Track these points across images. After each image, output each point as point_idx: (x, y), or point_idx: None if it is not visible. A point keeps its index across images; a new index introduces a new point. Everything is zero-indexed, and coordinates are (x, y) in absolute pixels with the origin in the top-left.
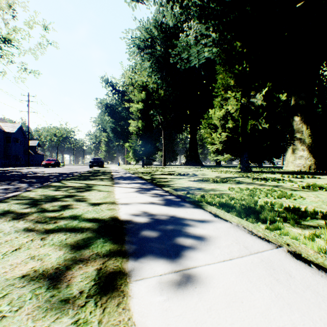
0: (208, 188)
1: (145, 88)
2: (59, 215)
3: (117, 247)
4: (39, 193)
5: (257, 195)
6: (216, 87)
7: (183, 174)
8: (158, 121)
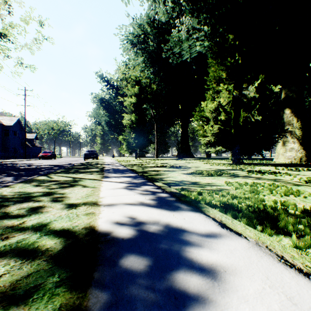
0: (203, 183)
1: (139, 82)
2: (18, 225)
3: (75, 300)
4: (16, 189)
5: (261, 192)
6: (208, 80)
7: (175, 167)
8: (151, 114)
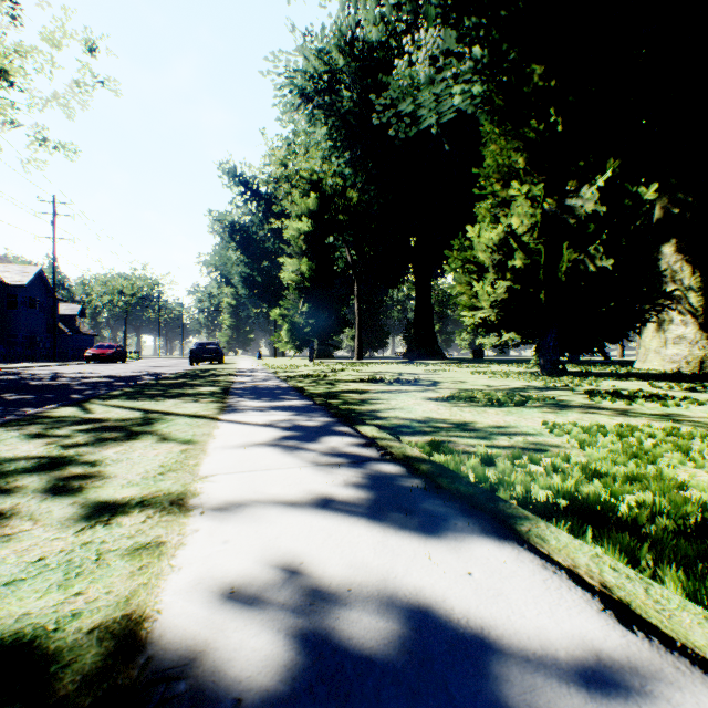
0: (485, 425)
1: (317, 185)
2: None
3: None
4: None
5: (660, 458)
6: (482, 174)
7: (405, 382)
8: (346, 260)
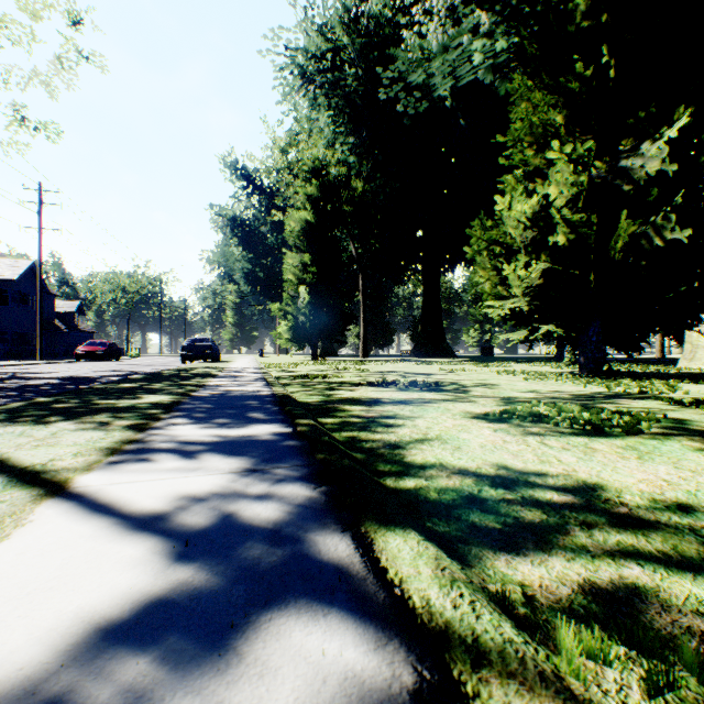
0: (647, 500)
1: (320, 173)
2: None
3: None
4: None
5: None
6: (511, 138)
7: (426, 386)
8: (350, 254)
